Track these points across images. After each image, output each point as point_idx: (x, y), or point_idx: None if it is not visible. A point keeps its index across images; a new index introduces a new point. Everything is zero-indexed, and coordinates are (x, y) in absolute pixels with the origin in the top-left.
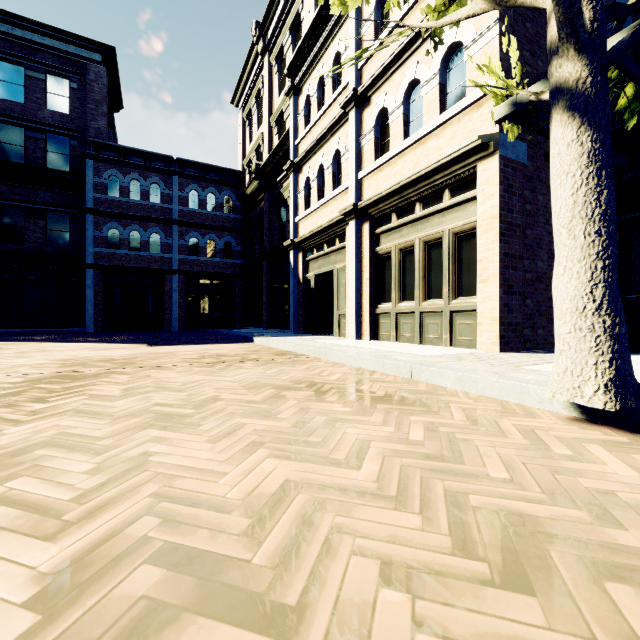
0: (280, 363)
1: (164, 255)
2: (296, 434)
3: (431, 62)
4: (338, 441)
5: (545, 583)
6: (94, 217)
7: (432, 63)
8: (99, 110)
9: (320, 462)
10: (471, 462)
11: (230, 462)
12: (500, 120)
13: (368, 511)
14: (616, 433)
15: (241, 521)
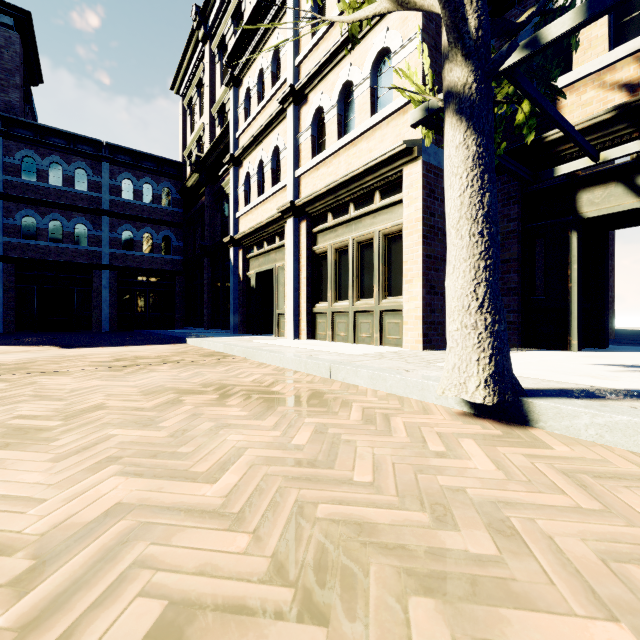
0: (201, 365)
1: (92, 248)
2: (168, 445)
3: (363, 65)
4: (211, 450)
5: (348, 606)
6: (3, 202)
7: (364, 66)
8: (10, 81)
9: (175, 477)
10: (342, 466)
11: (62, 485)
12: (415, 124)
13: (194, 535)
14: (494, 426)
15: (20, 564)
